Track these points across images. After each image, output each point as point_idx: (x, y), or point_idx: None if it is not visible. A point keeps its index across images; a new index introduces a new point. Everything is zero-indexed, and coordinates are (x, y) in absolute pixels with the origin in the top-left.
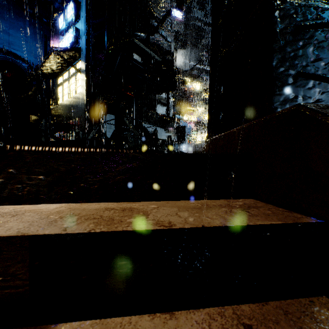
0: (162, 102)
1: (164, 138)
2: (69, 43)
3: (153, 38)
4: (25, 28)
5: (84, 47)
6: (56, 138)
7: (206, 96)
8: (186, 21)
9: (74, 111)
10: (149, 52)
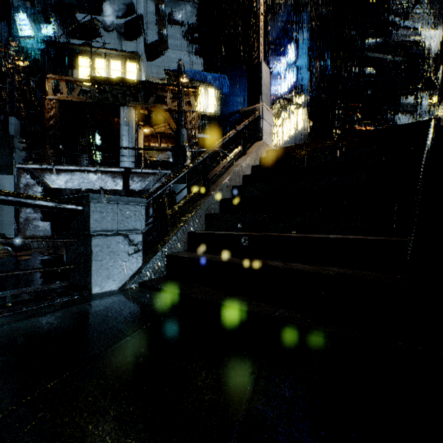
0: (407, 110)
1: None
2: (291, 84)
3: (392, 37)
4: None
5: (307, 82)
6: None
7: None
8: None
9: None
10: (386, 58)
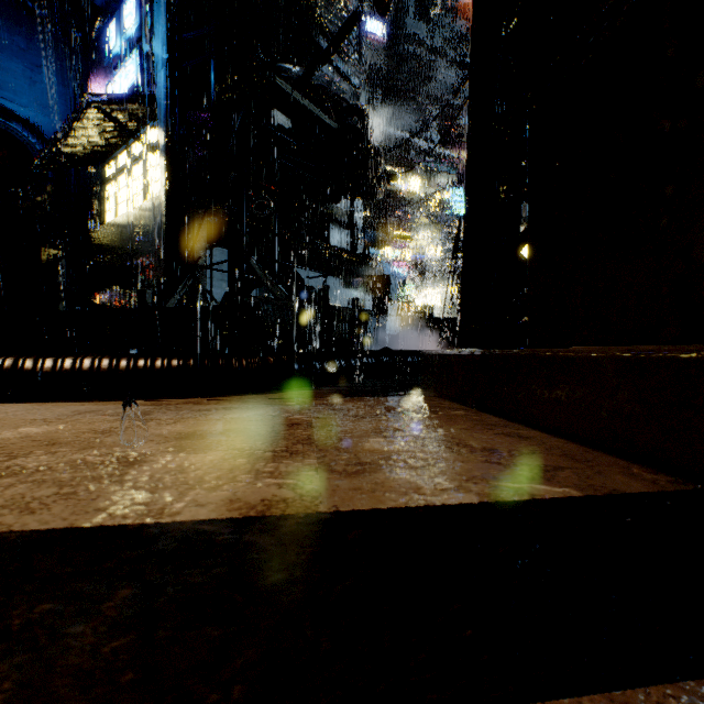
0: (340, 219)
1: (344, 300)
2: (128, 86)
3: (320, 78)
4: (30, 51)
5: (161, 94)
6: (92, 305)
7: (436, 207)
8: (393, 44)
9: (141, 240)
10: (310, 108)
